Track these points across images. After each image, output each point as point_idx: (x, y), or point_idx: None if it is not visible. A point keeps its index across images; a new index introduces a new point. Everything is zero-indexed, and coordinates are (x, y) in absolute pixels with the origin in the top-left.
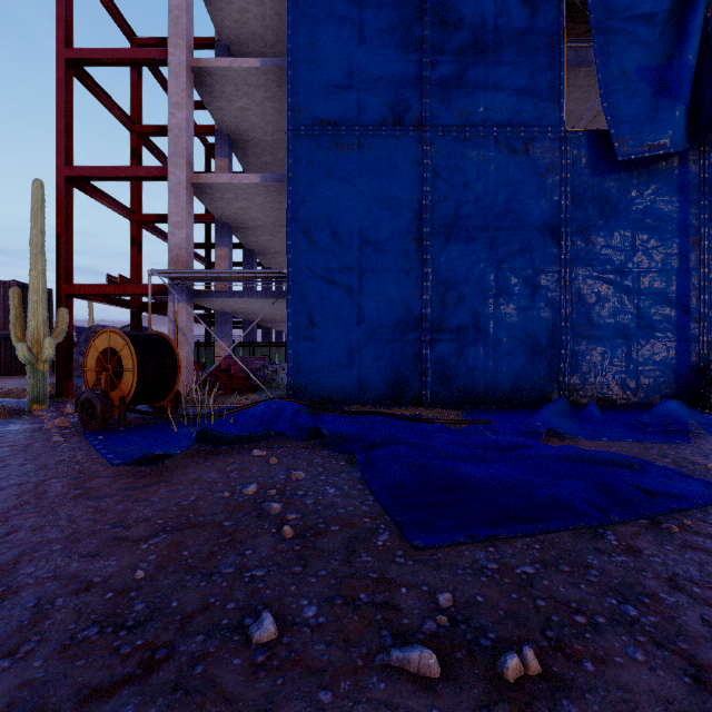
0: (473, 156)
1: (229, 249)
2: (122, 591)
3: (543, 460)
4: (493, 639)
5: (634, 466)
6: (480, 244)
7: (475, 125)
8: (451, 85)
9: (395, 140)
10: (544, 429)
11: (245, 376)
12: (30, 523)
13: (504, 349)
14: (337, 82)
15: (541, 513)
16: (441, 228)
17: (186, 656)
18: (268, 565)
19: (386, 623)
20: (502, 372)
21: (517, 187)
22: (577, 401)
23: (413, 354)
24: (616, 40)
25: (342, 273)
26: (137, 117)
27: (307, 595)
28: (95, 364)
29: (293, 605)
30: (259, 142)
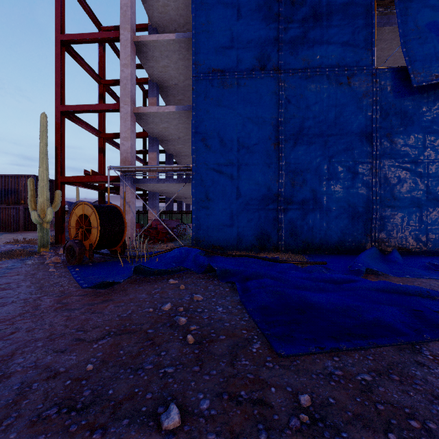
0: (312, 88)
1: (157, 153)
2: (77, 379)
3: (366, 290)
4: (346, 438)
5: (434, 297)
6: (317, 145)
7: (314, 67)
8: (297, 42)
9: (261, 80)
10: (364, 269)
11: (166, 232)
12: (26, 326)
13: (333, 215)
14: (223, 45)
15: (370, 331)
16: (291, 136)
17: (114, 437)
18: (176, 364)
19: (261, 418)
20: (332, 229)
21: (342, 107)
22: (384, 249)
23: (272, 218)
24: (412, 5)
25: (226, 166)
26: (102, 75)
27: (203, 390)
28: (75, 224)
29: (192, 398)
30: (175, 87)
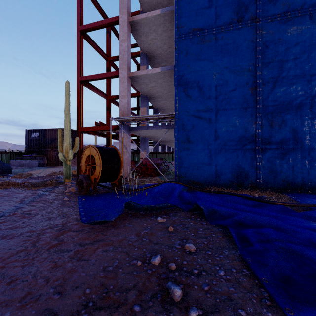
0: (293, 30)
1: (146, 108)
2: None
3: None
4: None
5: None
6: (298, 86)
7: (294, 10)
8: None
9: (238, 31)
10: None
11: (153, 168)
12: (12, 273)
13: None
14: (202, 6)
15: None
16: (269, 79)
17: None
18: None
19: None
20: (315, 169)
21: None
22: None
23: (249, 157)
24: None
25: (205, 112)
26: (109, 54)
27: None
28: (85, 162)
29: None
30: (160, 56)
